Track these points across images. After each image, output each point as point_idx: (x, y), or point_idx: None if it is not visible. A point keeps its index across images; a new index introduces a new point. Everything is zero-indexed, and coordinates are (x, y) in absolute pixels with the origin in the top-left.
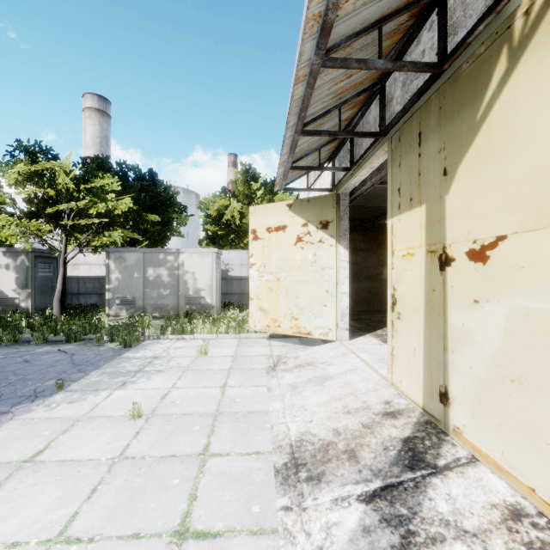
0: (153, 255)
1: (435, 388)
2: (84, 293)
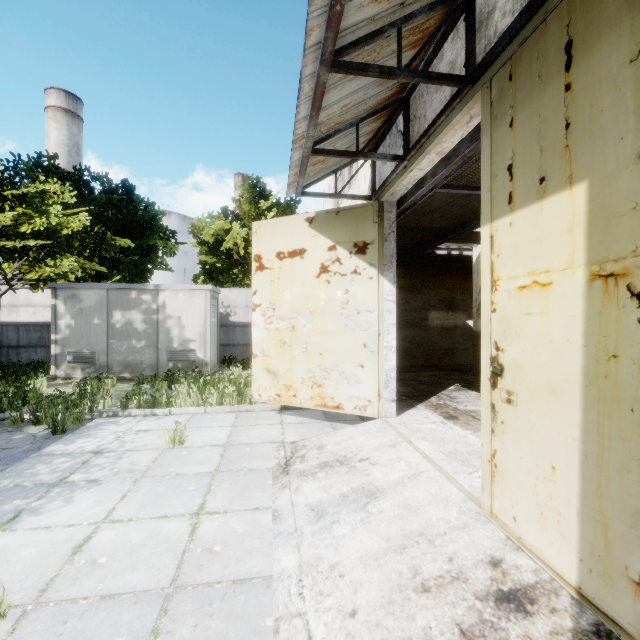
0: (121, 293)
1: (619, 564)
2: (27, 345)
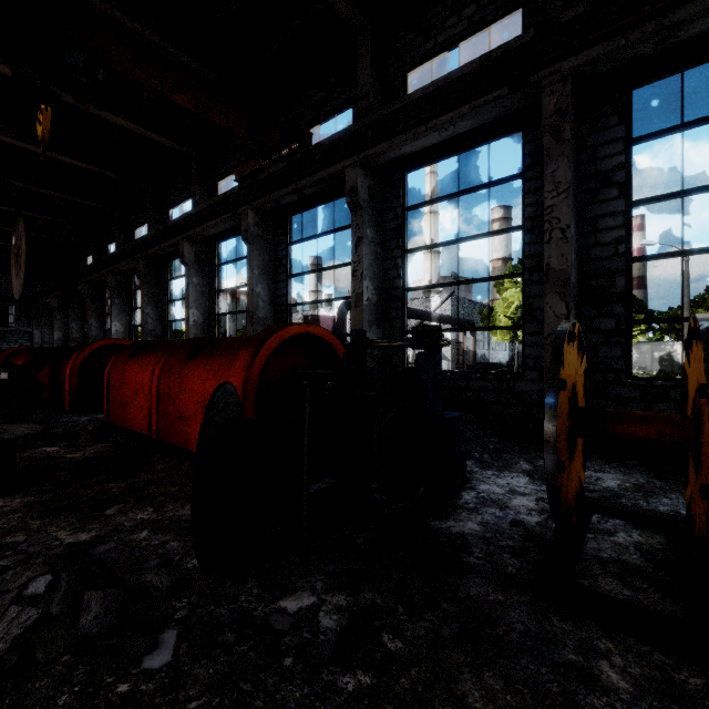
0: (657, 346)
1: None
2: None
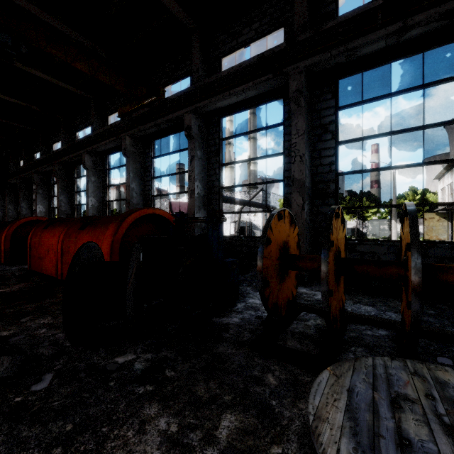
0: (382, 222)
1: None
2: (349, 233)
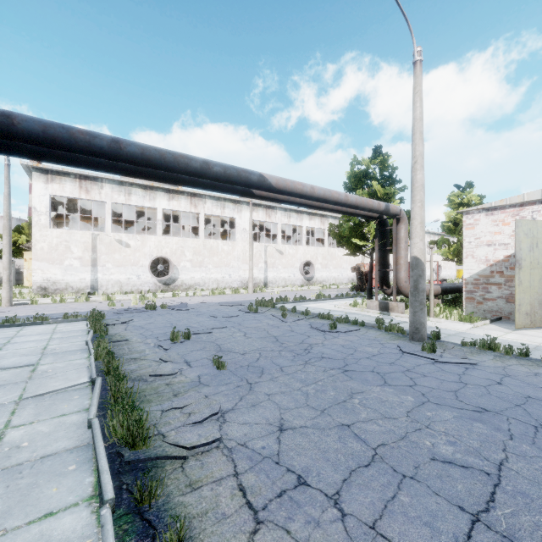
0: None
1: None
2: None
